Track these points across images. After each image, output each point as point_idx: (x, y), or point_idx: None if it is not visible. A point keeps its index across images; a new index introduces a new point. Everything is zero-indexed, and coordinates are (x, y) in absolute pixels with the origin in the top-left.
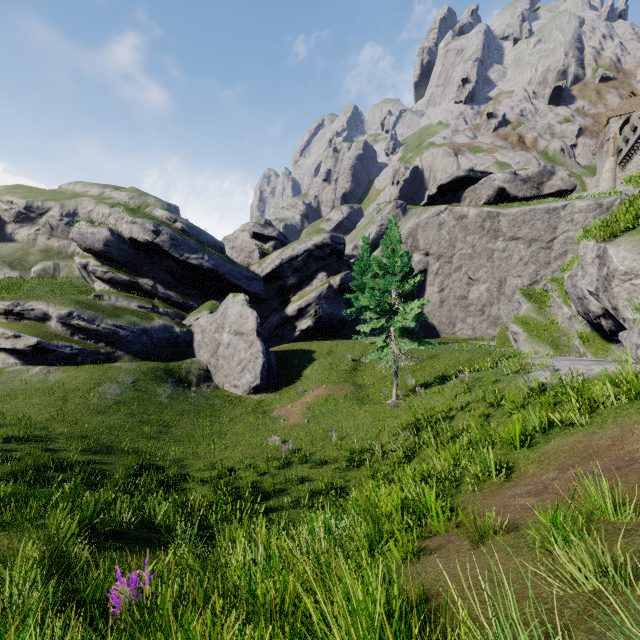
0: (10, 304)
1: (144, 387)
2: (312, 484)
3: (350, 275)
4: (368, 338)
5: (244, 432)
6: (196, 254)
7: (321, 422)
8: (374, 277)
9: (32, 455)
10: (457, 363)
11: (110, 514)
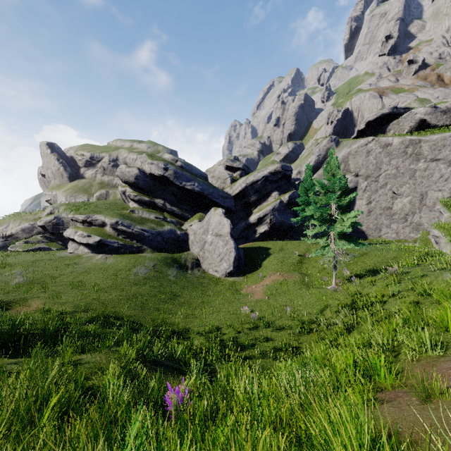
0: (85, 216)
1: (160, 269)
2: (274, 343)
3: (296, 193)
4: (313, 240)
5: (224, 303)
6: (190, 182)
7: (277, 299)
8: (315, 194)
9: (101, 308)
10: (384, 260)
11: (152, 349)
